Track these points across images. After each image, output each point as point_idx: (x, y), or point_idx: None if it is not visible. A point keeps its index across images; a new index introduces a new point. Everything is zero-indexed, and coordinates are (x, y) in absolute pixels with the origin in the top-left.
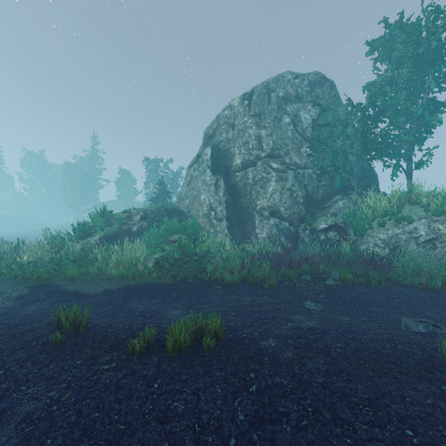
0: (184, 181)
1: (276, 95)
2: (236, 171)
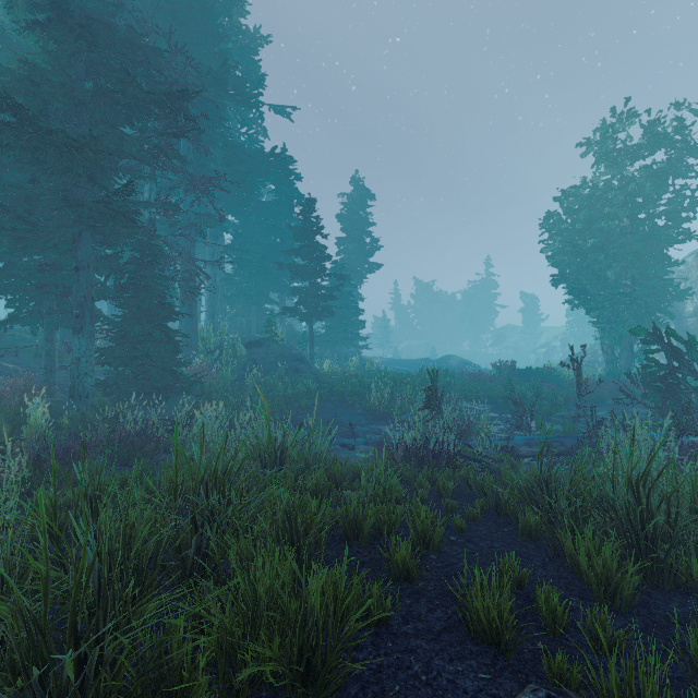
0: None
1: None
2: (687, 317)
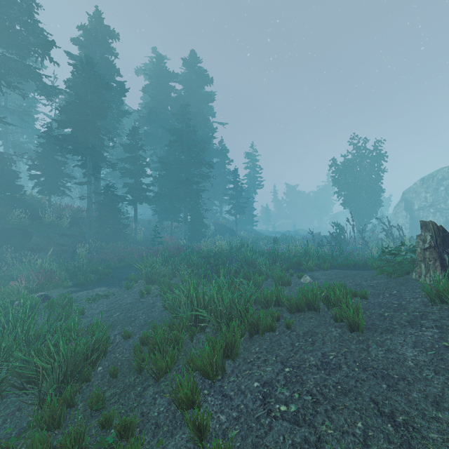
0: (392, 213)
1: (436, 179)
2: (415, 211)
